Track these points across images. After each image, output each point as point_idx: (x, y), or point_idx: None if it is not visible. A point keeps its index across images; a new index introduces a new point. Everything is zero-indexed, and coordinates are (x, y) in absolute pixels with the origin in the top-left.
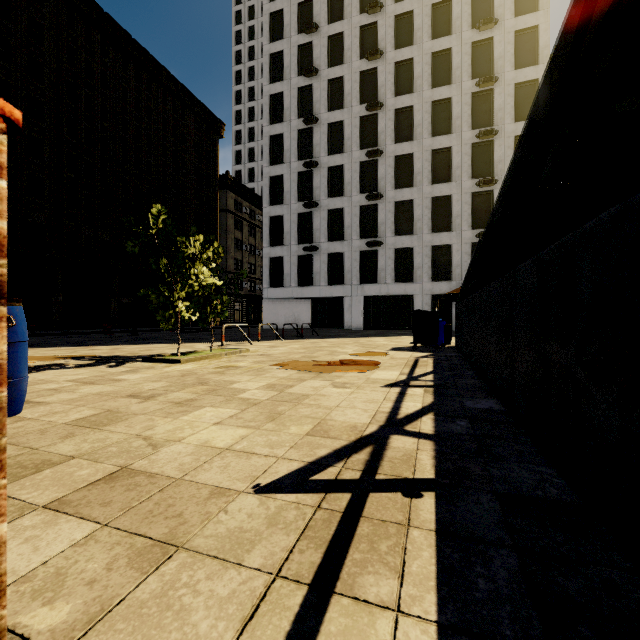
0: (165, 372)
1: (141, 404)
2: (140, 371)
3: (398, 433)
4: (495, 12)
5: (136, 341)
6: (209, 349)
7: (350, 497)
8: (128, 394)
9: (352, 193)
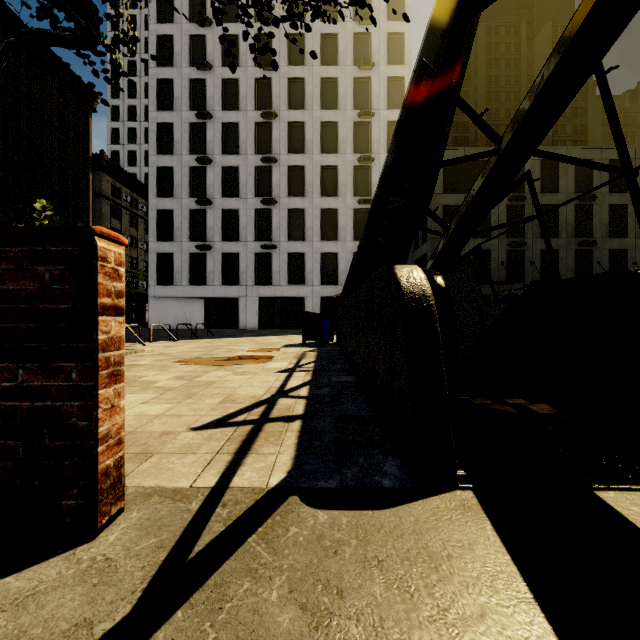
0: None
1: None
2: None
3: (284, 397)
4: (372, 56)
5: None
6: None
7: (253, 426)
8: None
9: (247, 195)
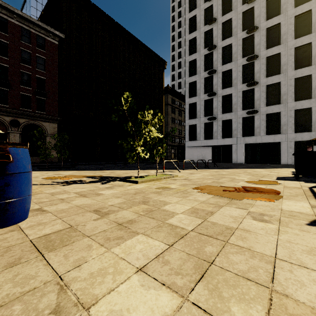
0: (127, 190)
1: (95, 222)
2: (114, 188)
3: None
4: None
5: (124, 168)
6: (155, 174)
7: None
8: (95, 208)
9: (237, 84)
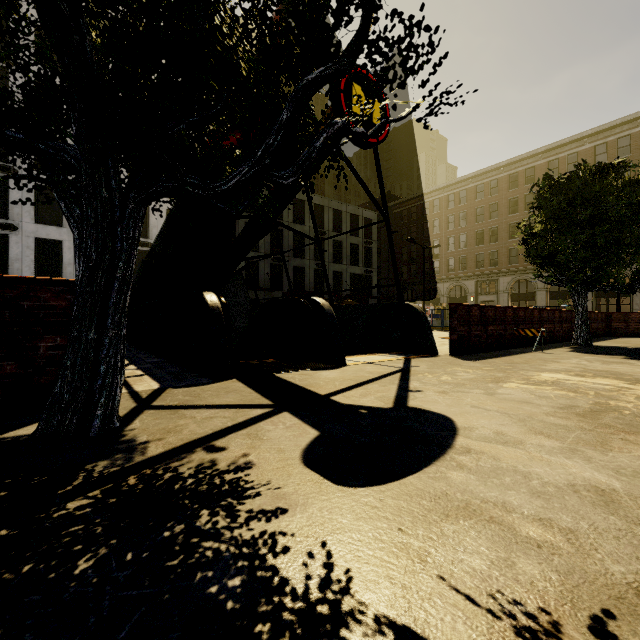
0: None
1: None
2: None
3: None
4: None
5: None
6: None
7: None
8: None
9: None
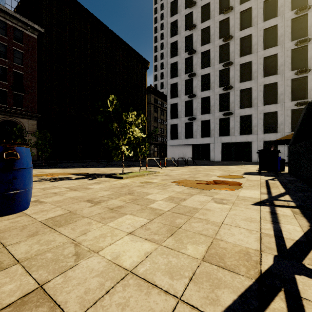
0: (113, 184)
1: (90, 208)
2: (101, 183)
3: (302, 273)
4: None
5: (108, 166)
6: (139, 171)
7: None
8: (87, 199)
9: (214, 87)
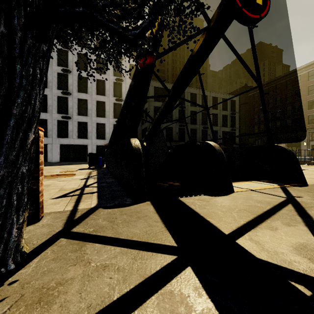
0: None
1: None
2: None
3: (87, 187)
4: None
5: None
6: None
7: (78, 196)
8: None
9: (52, 88)
